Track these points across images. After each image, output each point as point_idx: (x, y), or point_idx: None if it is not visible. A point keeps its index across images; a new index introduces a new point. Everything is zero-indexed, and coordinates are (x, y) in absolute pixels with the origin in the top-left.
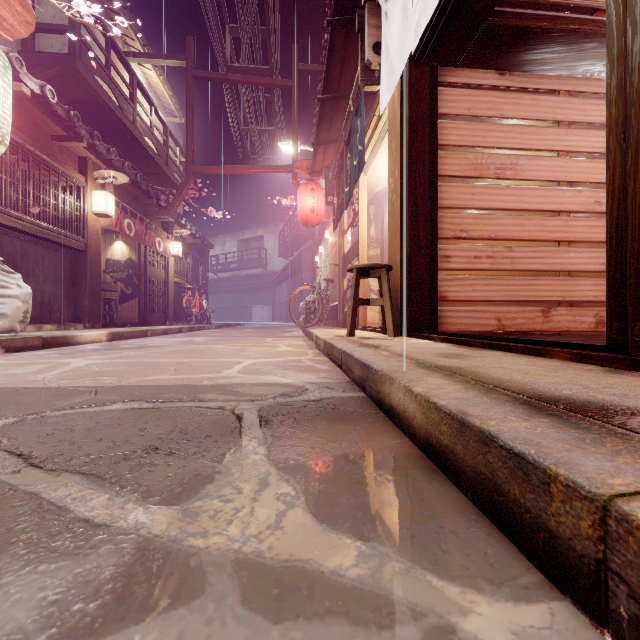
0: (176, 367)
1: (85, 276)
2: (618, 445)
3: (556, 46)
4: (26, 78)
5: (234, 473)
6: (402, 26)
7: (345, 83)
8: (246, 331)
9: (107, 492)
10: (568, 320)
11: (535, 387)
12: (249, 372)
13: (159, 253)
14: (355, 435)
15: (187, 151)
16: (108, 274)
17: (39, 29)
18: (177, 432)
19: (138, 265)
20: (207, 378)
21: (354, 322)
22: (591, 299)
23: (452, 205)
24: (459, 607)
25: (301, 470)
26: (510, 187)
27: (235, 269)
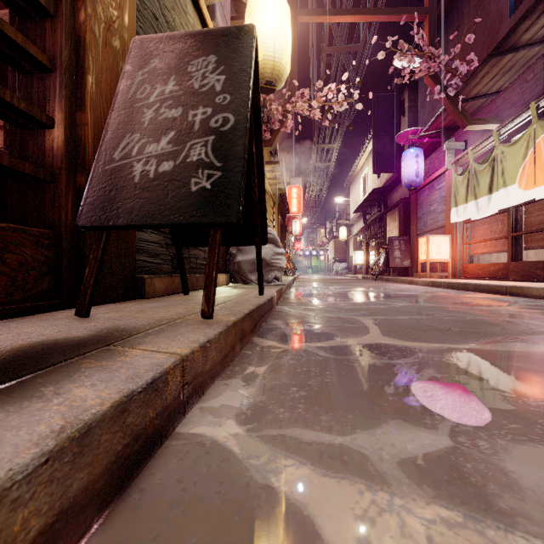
0: None
1: None
2: (100, 362)
3: None
4: None
5: None
6: None
7: None
8: None
9: None
10: None
11: None
12: None
13: None
14: None
15: None
16: None
17: None
18: None
19: None
20: None
21: None
22: None
23: None
24: (235, 436)
25: None
26: None
27: None
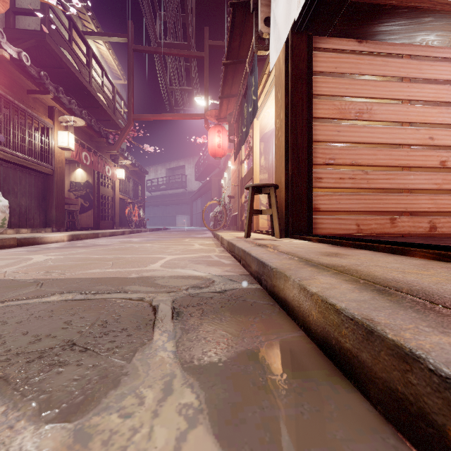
0: (113, 262)
1: (52, 193)
2: None
3: (401, 20)
4: (6, 46)
5: (140, 375)
6: (287, 1)
7: (243, 52)
8: (171, 233)
9: (5, 403)
10: (409, 225)
11: (423, 287)
12: (169, 266)
13: (108, 177)
14: (255, 328)
15: (128, 103)
16: (71, 192)
17: (19, 12)
18: (97, 325)
19: (93, 186)
20: (135, 271)
21: (250, 227)
22: (426, 210)
23: (323, 139)
24: None
25: (206, 371)
26: (366, 126)
27: (164, 189)
